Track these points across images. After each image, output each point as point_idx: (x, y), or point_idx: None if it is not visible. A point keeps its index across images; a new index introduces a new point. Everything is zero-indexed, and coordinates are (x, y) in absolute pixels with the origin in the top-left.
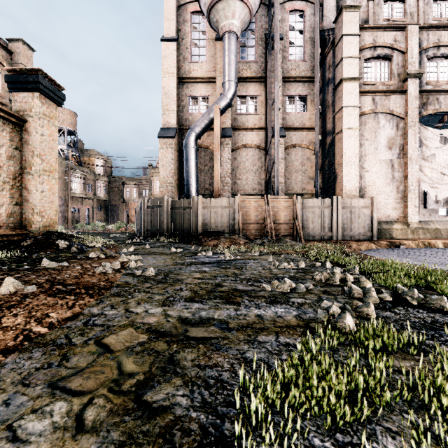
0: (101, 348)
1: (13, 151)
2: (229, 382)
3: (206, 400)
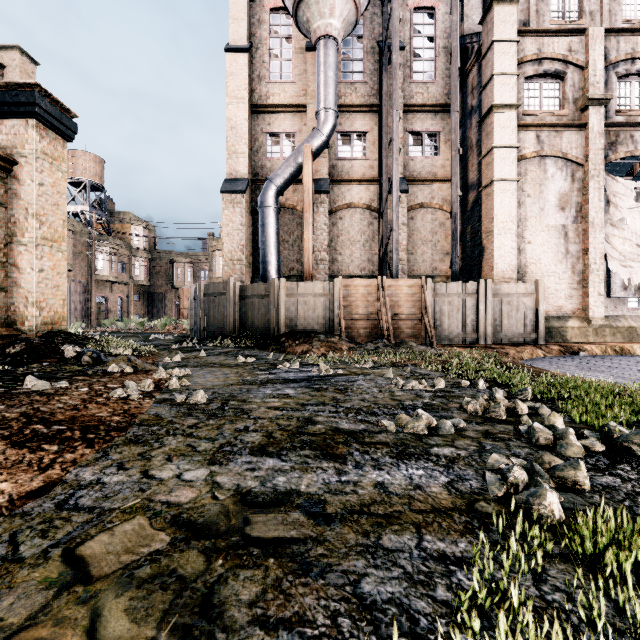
0: (70, 571)
1: None
2: None
3: None
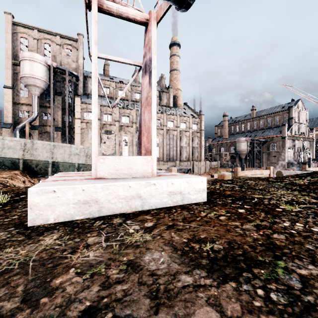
0: None
1: None
2: None
3: None
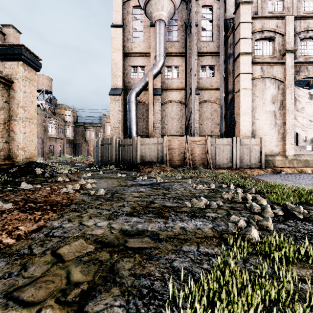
0: (55, 258)
1: (3, 104)
2: (159, 292)
3: (139, 310)
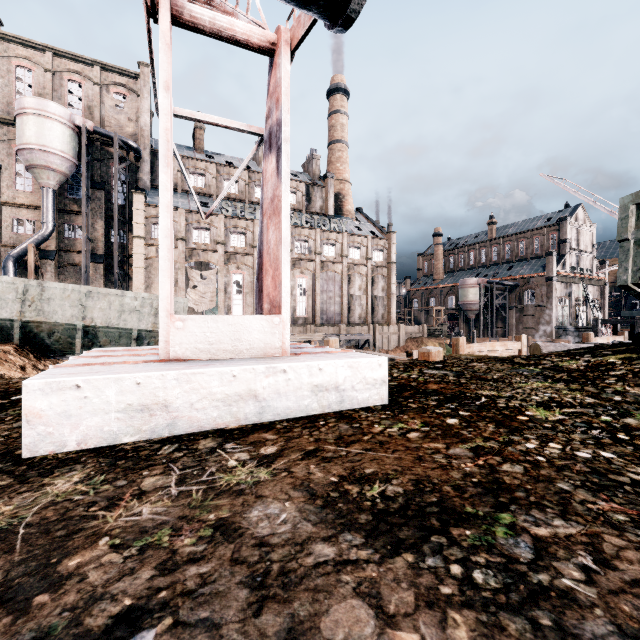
0: None
1: None
2: None
3: None
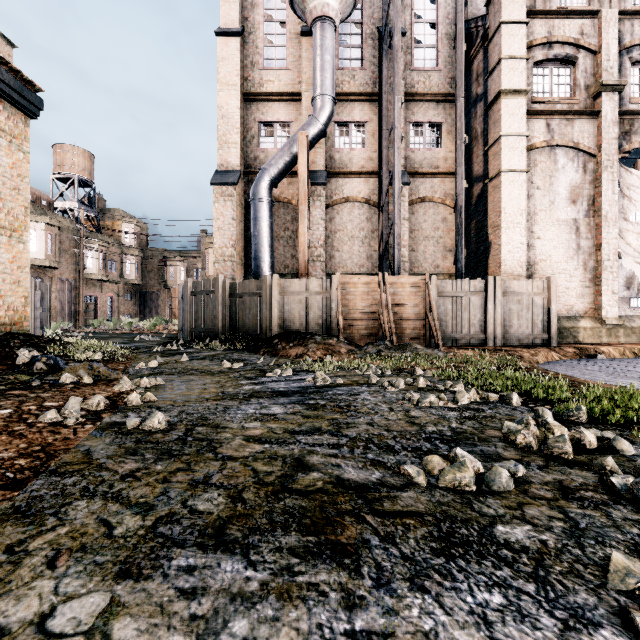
0: None
1: None
2: None
3: None
